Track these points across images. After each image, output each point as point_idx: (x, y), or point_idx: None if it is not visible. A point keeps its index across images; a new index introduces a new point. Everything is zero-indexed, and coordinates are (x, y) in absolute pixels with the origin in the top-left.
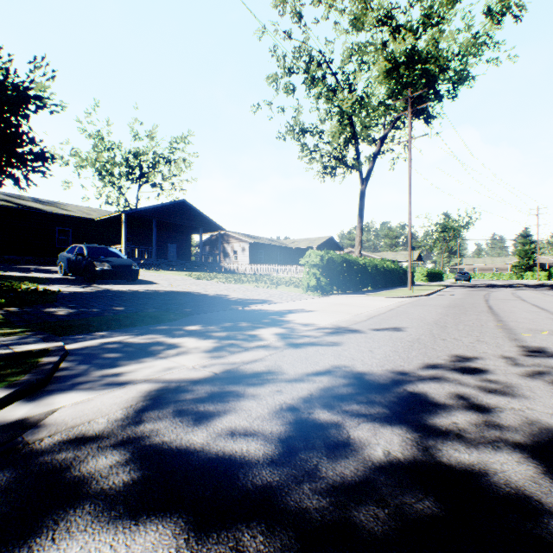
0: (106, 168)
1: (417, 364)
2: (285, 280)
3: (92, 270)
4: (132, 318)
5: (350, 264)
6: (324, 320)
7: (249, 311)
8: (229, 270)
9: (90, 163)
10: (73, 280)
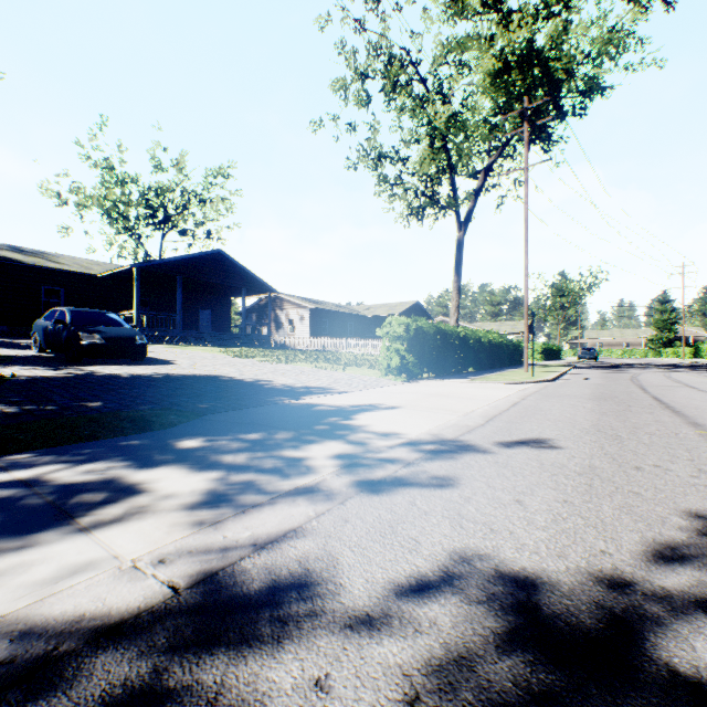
0: (118, 208)
1: (636, 545)
2: (357, 358)
3: (76, 344)
4: (100, 423)
5: (446, 337)
6: (417, 426)
7: (298, 407)
8: (282, 344)
9: (95, 202)
10: (50, 359)
